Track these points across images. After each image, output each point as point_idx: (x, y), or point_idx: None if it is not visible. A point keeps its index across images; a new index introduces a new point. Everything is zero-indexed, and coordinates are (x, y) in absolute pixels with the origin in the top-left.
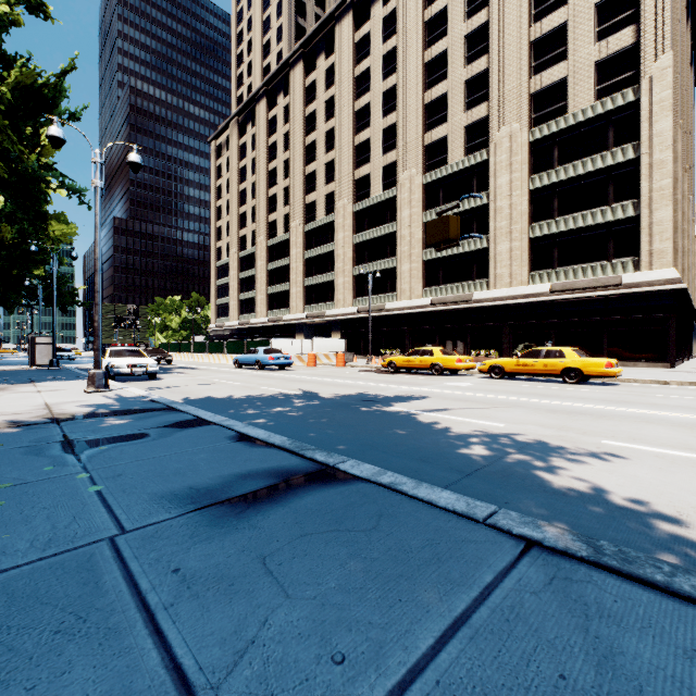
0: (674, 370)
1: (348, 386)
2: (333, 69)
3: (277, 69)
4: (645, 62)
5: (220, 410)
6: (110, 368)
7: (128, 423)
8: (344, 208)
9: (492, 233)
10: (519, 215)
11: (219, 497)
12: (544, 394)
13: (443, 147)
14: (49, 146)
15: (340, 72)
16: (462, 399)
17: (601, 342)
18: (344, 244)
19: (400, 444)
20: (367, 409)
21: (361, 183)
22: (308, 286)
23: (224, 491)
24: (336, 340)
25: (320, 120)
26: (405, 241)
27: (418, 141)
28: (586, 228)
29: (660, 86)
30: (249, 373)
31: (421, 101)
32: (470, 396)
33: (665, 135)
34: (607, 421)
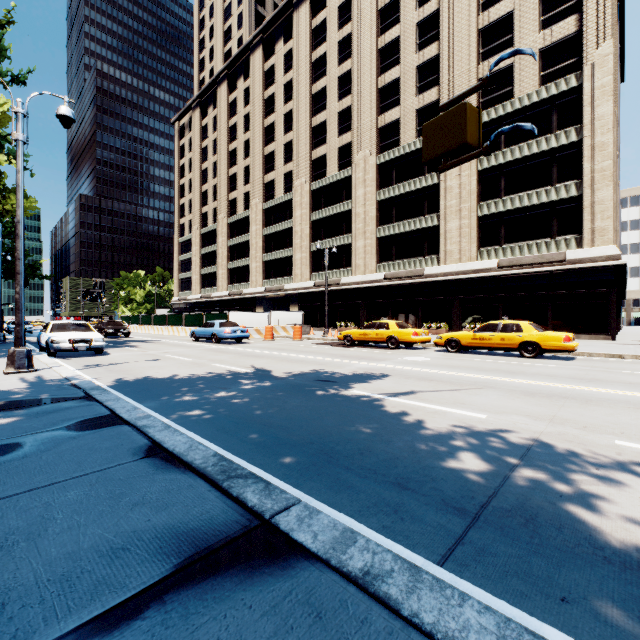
0: (617, 342)
1: (304, 362)
2: (291, 54)
3: (238, 53)
4: (587, 49)
5: (152, 396)
6: (50, 343)
7: (13, 424)
8: (301, 186)
9: (442, 211)
10: (468, 194)
11: (25, 638)
12: (508, 370)
13: (395, 129)
14: (2, 116)
15: (298, 57)
16: (426, 378)
17: (546, 315)
18: (301, 221)
19: (367, 451)
20: (323, 393)
21: (318, 163)
22: (267, 261)
23: (50, 609)
24: (293, 313)
25: (278, 102)
26: (359, 219)
27: (372, 124)
28: (531, 207)
29: (602, 72)
30: (204, 347)
31: (375, 85)
32: (433, 374)
33: (606, 119)
34: (598, 408)
